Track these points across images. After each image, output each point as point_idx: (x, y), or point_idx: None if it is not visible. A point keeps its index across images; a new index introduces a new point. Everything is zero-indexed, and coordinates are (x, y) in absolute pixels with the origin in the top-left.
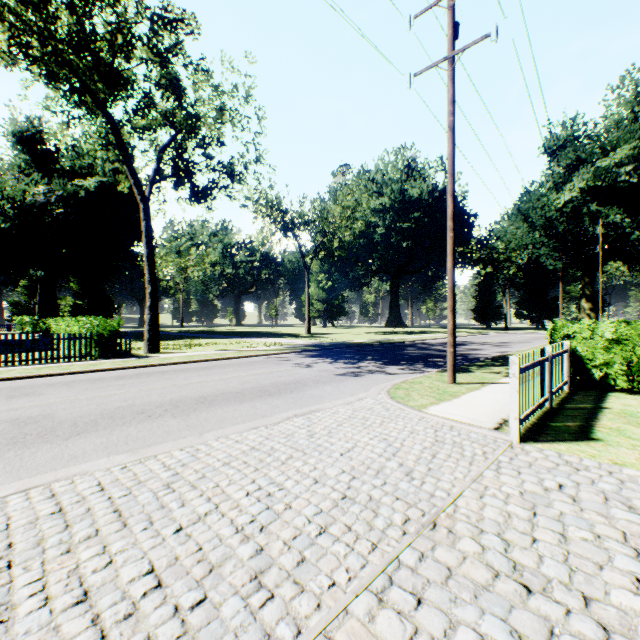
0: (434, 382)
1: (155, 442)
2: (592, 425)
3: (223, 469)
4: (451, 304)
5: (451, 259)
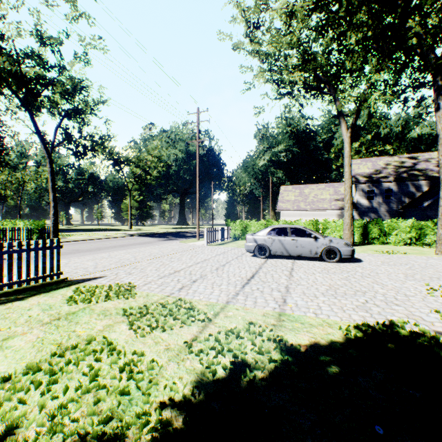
0: (193, 240)
1: (125, 249)
2: (224, 244)
3: (148, 249)
4: (198, 216)
5: (198, 202)
